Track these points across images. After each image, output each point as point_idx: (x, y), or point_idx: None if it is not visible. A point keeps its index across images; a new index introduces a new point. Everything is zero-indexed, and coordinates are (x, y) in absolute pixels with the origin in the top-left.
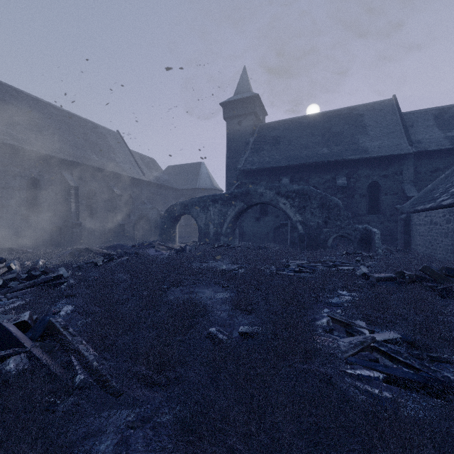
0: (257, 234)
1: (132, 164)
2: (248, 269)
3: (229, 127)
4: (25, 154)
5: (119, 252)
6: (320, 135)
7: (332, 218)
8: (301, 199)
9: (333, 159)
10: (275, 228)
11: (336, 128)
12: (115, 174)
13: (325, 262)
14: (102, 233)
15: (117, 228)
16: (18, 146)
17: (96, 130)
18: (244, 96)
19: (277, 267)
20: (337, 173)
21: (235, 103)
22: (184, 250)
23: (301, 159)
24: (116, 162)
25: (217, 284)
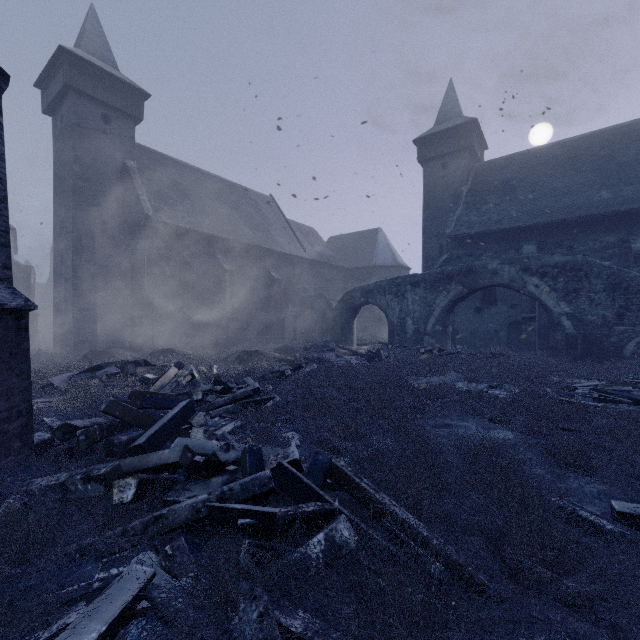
0: (478, 333)
1: (290, 238)
2: (525, 394)
3: (427, 173)
4: (178, 233)
5: (298, 357)
6: (591, 170)
7: (634, 308)
8: (569, 278)
9: (624, 208)
10: (510, 325)
11: (624, 155)
12: (271, 252)
13: (637, 384)
14: (257, 329)
15: (275, 324)
16: (172, 224)
17: (247, 196)
18: (452, 124)
19: (555, 389)
20: (630, 231)
21: (437, 136)
22: (378, 355)
23: (558, 212)
24: (272, 236)
25: (478, 414)
